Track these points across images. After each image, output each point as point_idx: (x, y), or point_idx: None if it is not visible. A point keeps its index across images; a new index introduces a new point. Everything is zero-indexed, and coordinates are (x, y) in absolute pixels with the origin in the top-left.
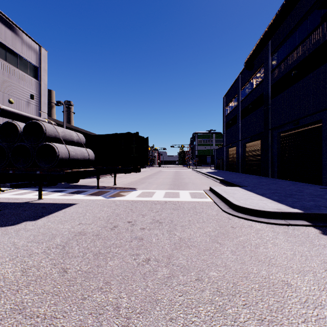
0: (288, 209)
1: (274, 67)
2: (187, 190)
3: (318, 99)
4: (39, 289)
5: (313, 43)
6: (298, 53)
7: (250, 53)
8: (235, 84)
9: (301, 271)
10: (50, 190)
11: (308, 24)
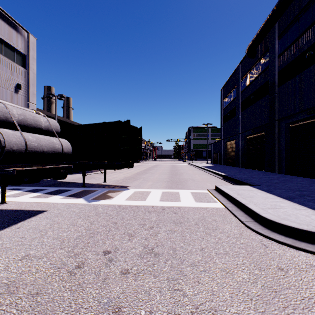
0: None
1: (281, 52)
2: (188, 189)
3: None
4: None
5: None
6: (314, 32)
7: (254, 38)
8: (234, 75)
9: None
10: (26, 189)
11: None
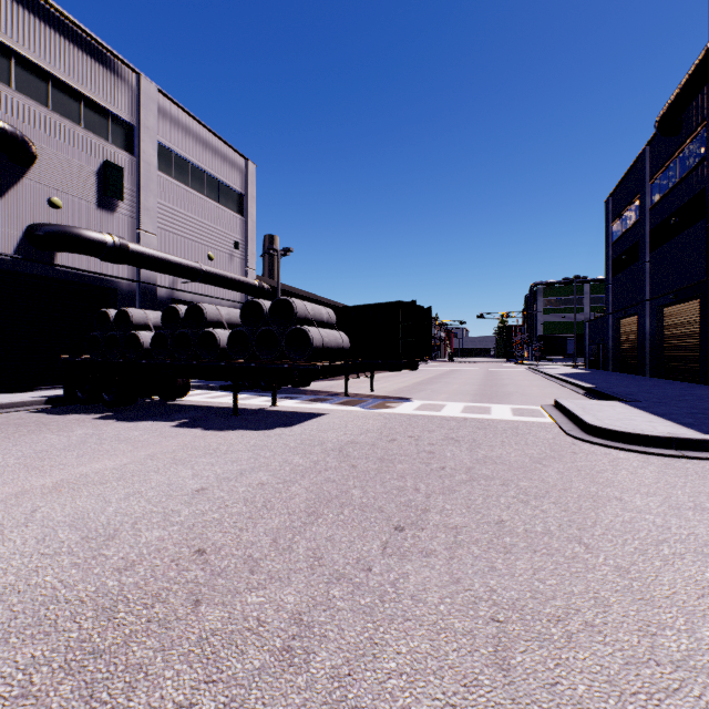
0: (692, 434)
1: None
2: (508, 404)
3: None
4: (338, 473)
5: None
6: None
7: (669, 101)
8: (636, 169)
9: (649, 494)
10: (277, 396)
11: None
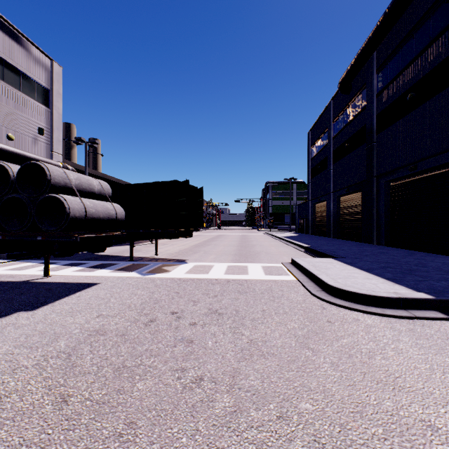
0: (411, 293)
1: (380, 89)
2: (259, 263)
3: (445, 133)
4: (15, 437)
5: (438, 53)
6: (416, 69)
7: (347, 70)
8: (325, 114)
9: (448, 401)
10: (63, 263)
11: (431, 26)
